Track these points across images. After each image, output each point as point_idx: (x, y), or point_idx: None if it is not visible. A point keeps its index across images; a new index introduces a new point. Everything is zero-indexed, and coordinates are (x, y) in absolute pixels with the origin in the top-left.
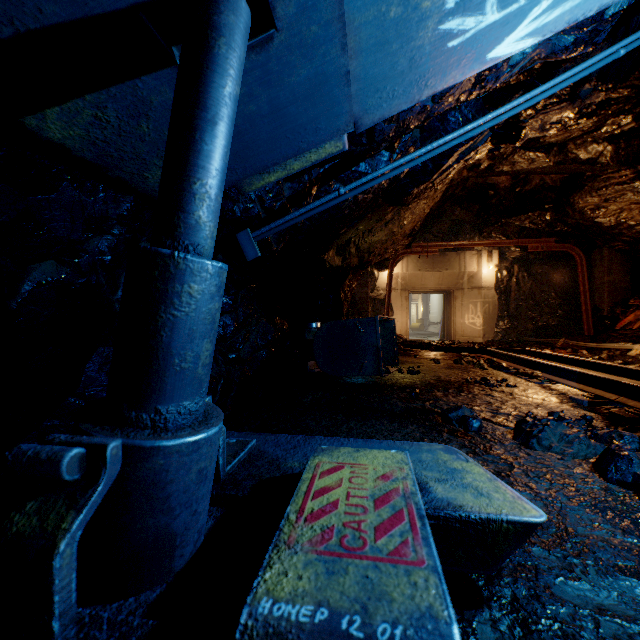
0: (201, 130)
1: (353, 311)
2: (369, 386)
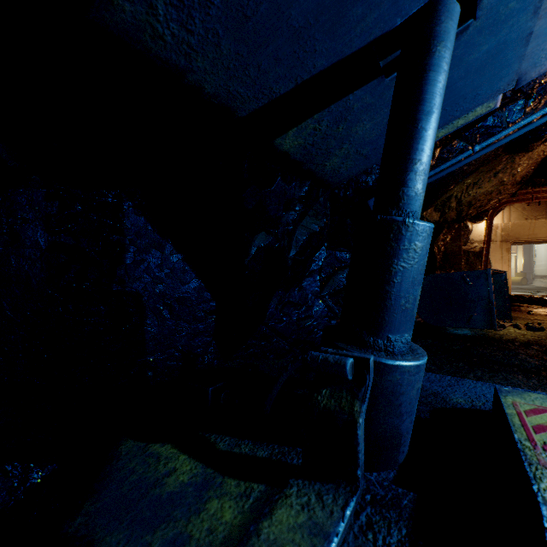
0: (422, 121)
1: (443, 264)
2: (482, 339)
